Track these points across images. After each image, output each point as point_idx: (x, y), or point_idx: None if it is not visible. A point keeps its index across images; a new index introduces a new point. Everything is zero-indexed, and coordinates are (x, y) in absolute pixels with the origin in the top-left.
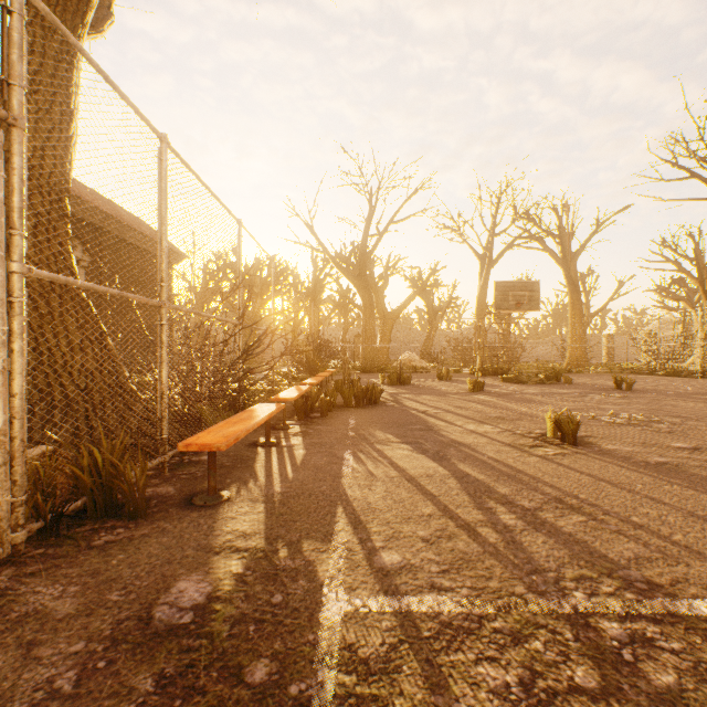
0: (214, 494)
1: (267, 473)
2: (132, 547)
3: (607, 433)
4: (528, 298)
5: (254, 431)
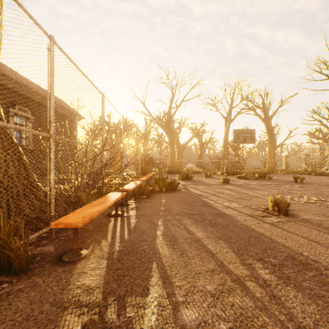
0: (76, 253)
1: (113, 235)
2: (5, 303)
3: (301, 208)
4: (249, 137)
5: (110, 206)
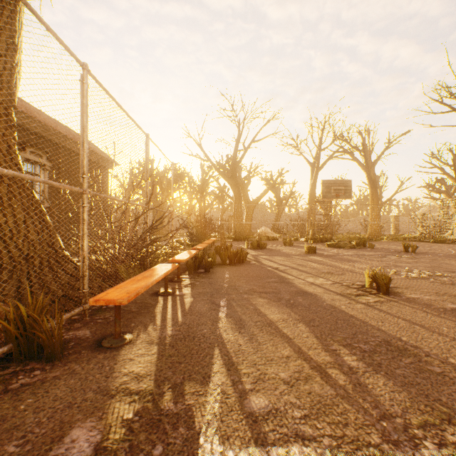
0: (119, 337)
1: (163, 318)
2: (41, 390)
3: (408, 285)
4: (344, 191)
5: (157, 283)
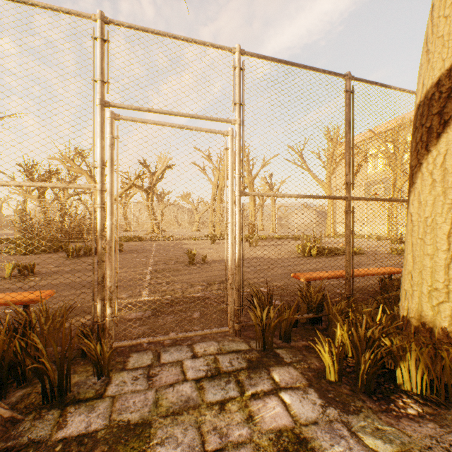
0: None
1: None
2: None
3: None
4: None
5: None
